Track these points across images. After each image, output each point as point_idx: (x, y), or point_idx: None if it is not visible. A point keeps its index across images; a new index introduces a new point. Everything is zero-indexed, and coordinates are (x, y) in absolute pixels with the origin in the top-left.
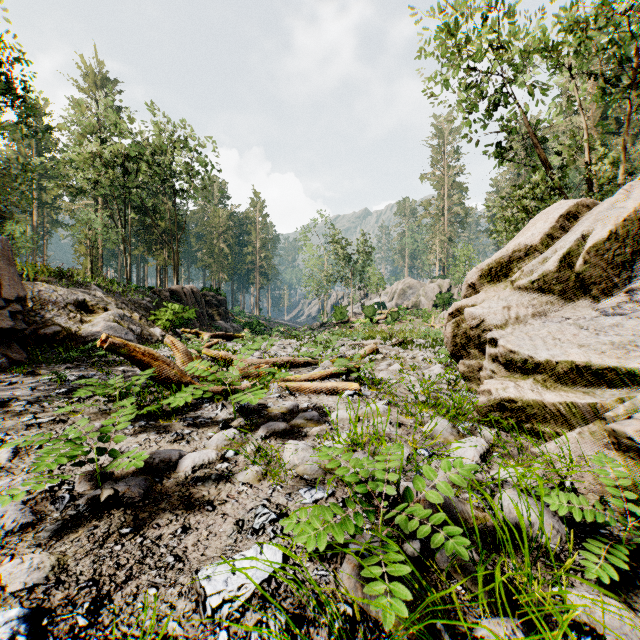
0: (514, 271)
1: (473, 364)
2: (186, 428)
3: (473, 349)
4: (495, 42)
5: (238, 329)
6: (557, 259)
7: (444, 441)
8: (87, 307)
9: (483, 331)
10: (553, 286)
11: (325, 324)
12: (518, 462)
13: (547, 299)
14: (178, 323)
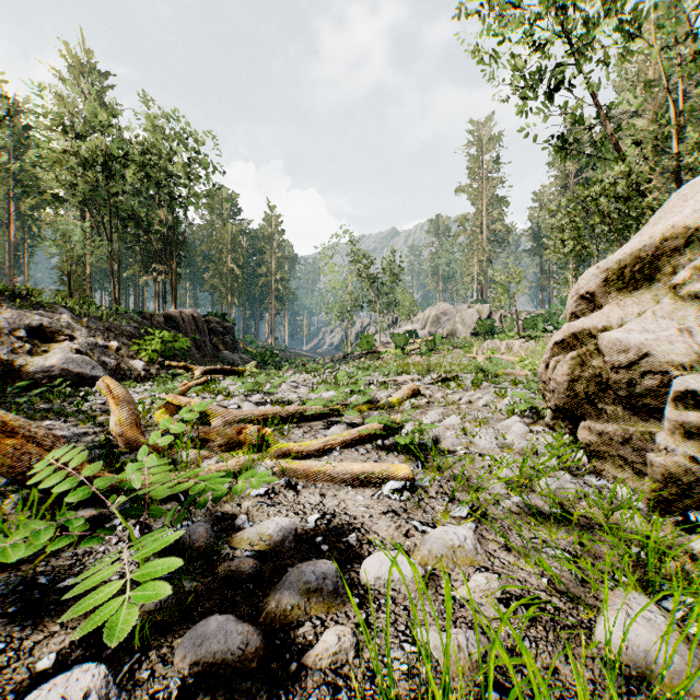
0: (665, 271)
1: (611, 431)
2: (3, 627)
3: (610, 404)
4: None
5: (248, 361)
6: None
7: None
8: (45, 334)
9: (643, 374)
10: None
11: (349, 355)
12: None
13: None
14: (168, 354)
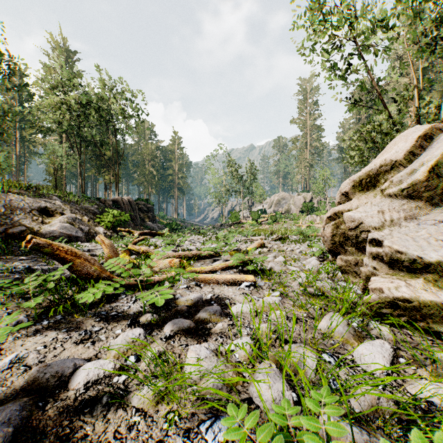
0: (381, 182)
1: (350, 259)
2: (97, 324)
3: (350, 247)
4: (350, 16)
5: (162, 228)
6: (425, 170)
7: (343, 341)
8: (48, 212)
9: (361, 232)
10: (421, 193)
11: (224, 224)
12: (435, 375)
13: (415, 204)
14: (117, 224)
